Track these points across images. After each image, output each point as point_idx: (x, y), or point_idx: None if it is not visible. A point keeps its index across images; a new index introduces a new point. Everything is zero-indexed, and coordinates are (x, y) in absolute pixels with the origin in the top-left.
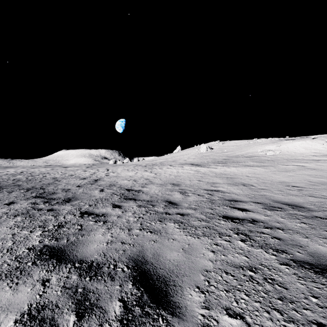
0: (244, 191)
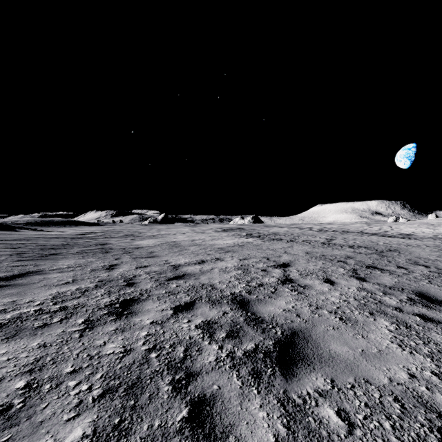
0: None
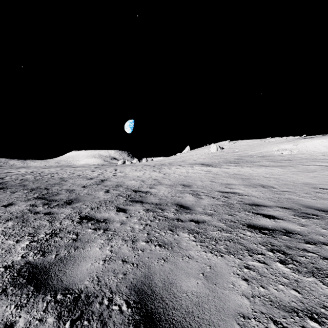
0: (265, 193)
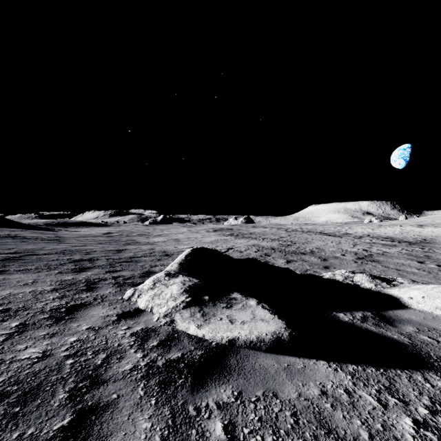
0: (388, 235)
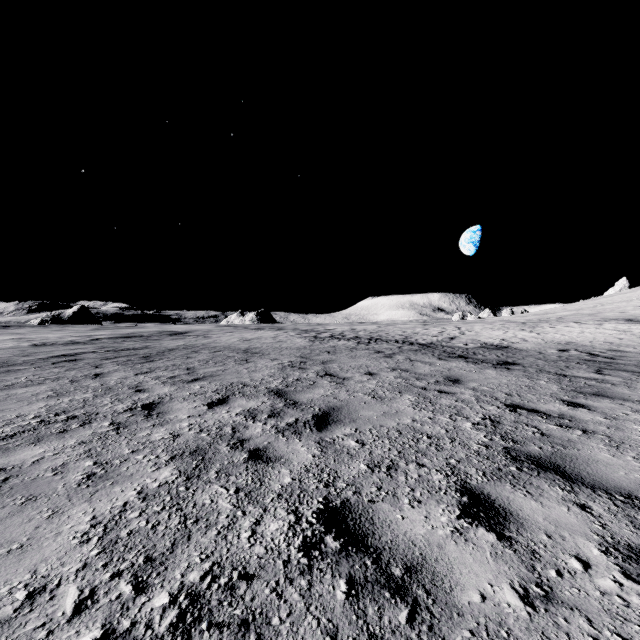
0: None
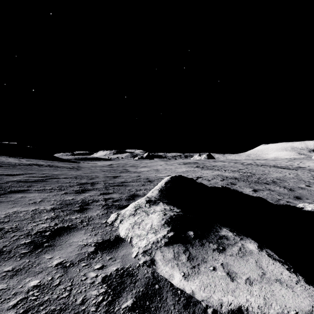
0: None
